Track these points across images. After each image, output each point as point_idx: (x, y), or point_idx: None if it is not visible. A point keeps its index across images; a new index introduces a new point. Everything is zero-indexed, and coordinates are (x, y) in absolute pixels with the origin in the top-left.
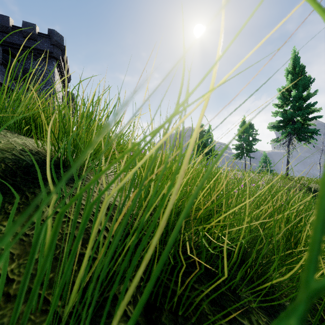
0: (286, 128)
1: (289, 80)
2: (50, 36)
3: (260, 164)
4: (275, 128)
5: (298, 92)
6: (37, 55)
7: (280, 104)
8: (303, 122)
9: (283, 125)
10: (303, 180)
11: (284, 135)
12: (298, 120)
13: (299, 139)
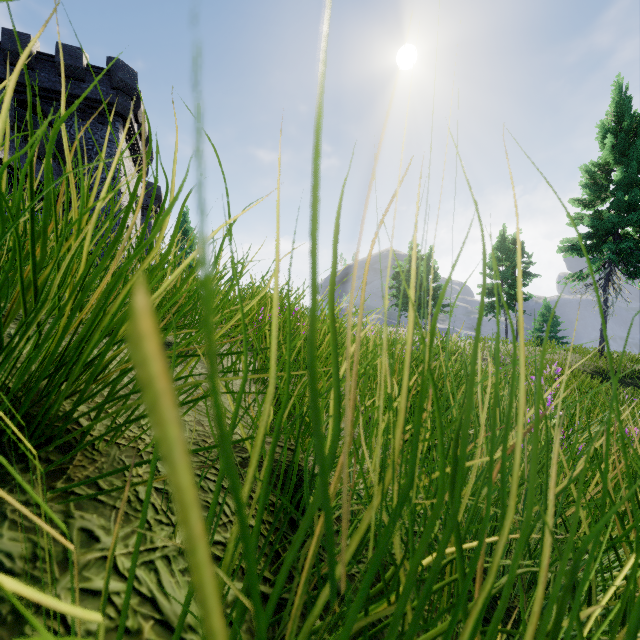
0: (600, 250)
1: (607, 148)
2: (110, 71)
3: (536, 326)
4: (577, 250)
5: (628, 173)
6: (85, 109)
7: (586, 200)
8: (639, 236)
9: (593, 244)
10: (639, 362)
11: (596, 265)
12: (628, 232)
13: (630, 275)
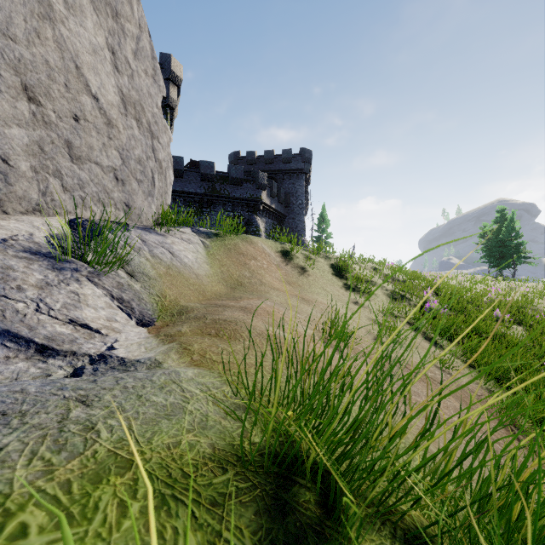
0: None
1: None
2: (301, 154)
3: None
4: None
5: None
6: (291, 174)
7: None
8: None
9: None
10: None
11: None
12: None
13: None
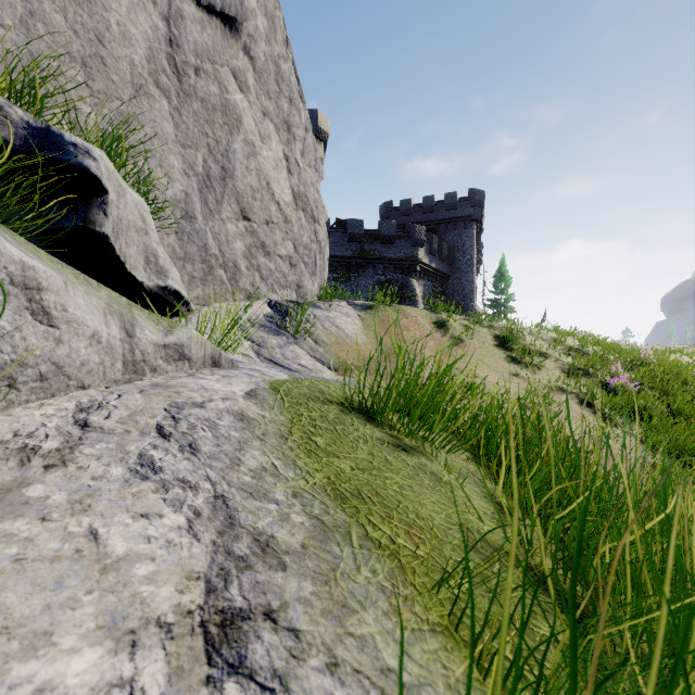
0: None
1: None
2: (470, 197)
3: None
4: None
5: None
6: (456, 223)
7: None
8: None
9: None
10: None
11: None
12: None
13: None
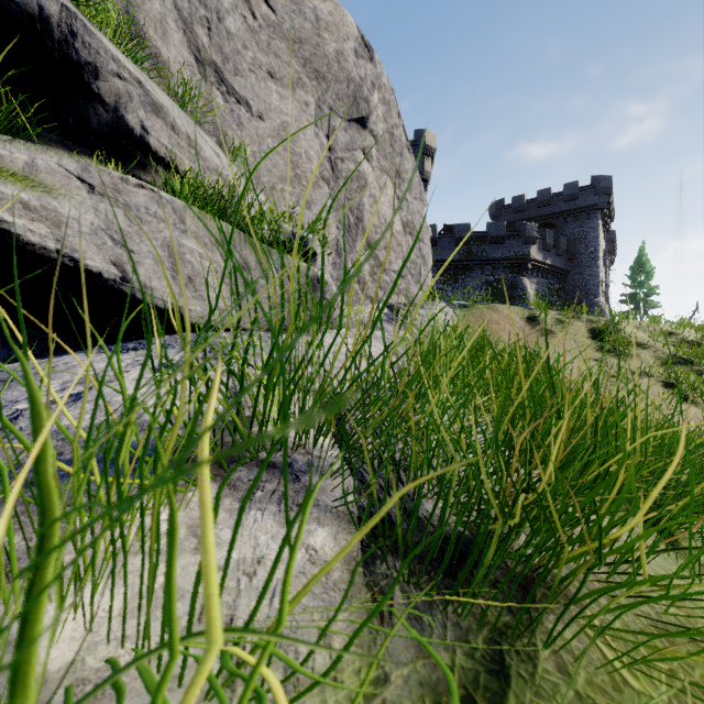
0: None
1: None
2: (593, 185)
3: None
4: None
5: None
6: (577, 215)
7: None
8: None
9: None
10: None
11: None
12: None
13: None
